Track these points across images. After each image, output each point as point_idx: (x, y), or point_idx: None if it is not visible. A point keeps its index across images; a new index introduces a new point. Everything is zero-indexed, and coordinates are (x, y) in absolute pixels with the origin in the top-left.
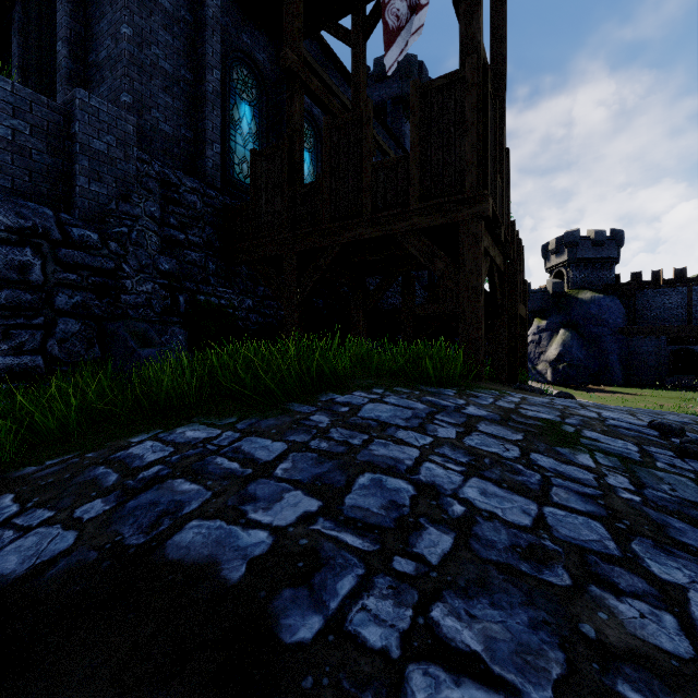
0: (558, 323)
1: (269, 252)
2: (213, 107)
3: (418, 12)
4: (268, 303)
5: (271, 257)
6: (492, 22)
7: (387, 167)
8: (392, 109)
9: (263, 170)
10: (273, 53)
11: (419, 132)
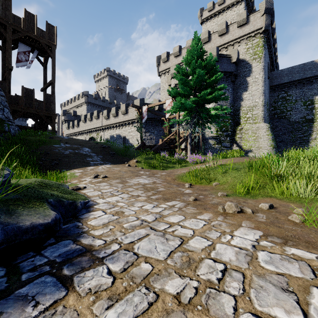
0: None
1: None
2: None
3: (29, 63)
4: None
5: None
6: (44, 76)
7: (38, 102)
8: None
9: None
10: None
11: (45, 100)
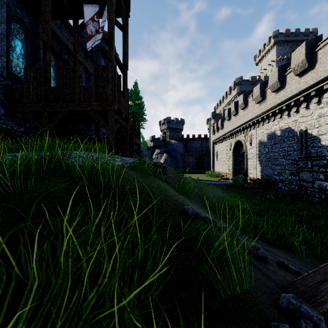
0: (164, 151)
1: (35, 109)
2: (1, 40)
3: (99, 34)
4: (32, 130)
5: (35, 111)
6: (123, 47)
7: (85, 88)
8: (95, 51)
9: (31, 76)
10: (33, 20)
11: (95, 80)
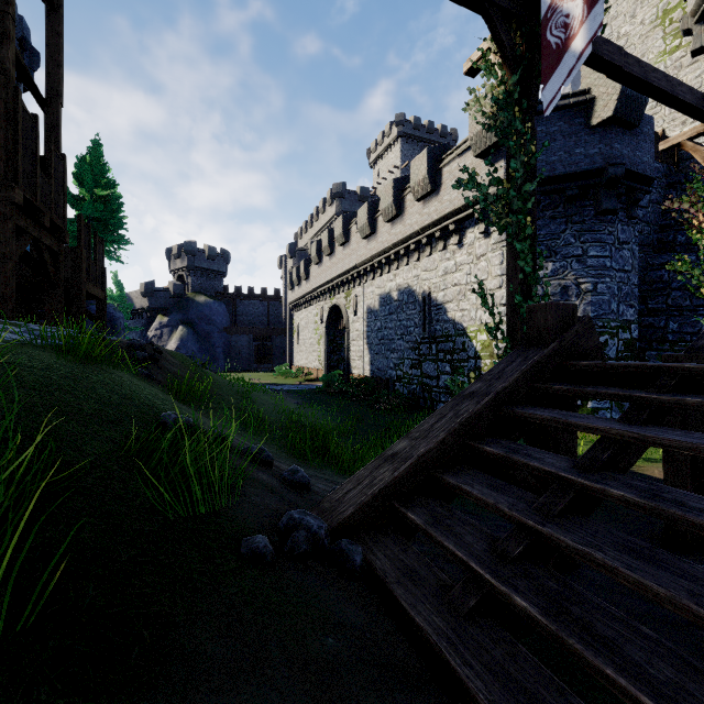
0: (179, 320)
1: None
2: None
3: None
4: None
5: None
6: (48, 44)
7: None
8: None
9: None
10: None
11: None
